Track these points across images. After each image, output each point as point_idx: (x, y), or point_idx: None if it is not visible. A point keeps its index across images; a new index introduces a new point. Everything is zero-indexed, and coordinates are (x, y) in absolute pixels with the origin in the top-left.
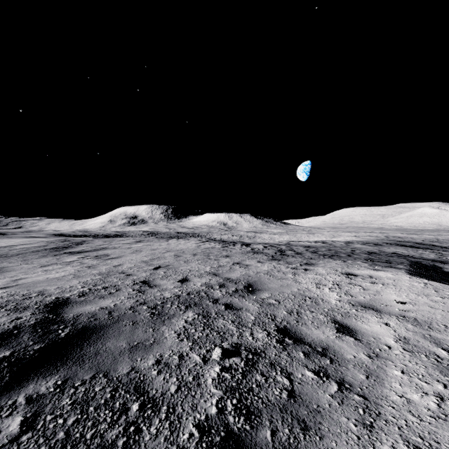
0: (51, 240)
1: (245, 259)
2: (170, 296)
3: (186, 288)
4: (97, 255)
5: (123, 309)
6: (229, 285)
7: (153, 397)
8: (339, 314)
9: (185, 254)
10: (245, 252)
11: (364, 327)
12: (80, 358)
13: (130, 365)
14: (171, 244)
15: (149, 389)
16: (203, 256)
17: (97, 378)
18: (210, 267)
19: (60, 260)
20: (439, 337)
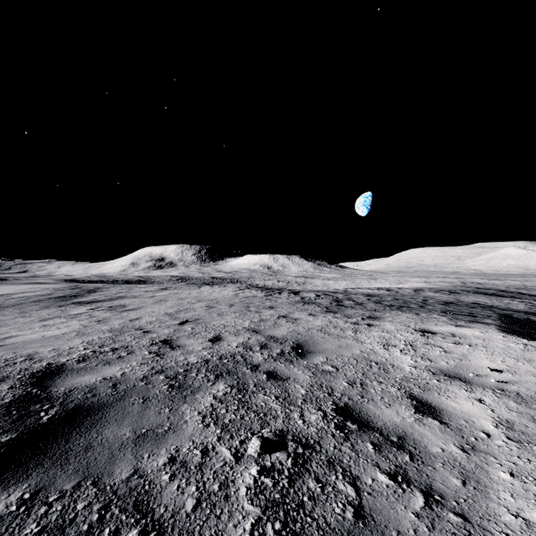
0: (59, 287)
1: (293, 312)
2: (196, 361)
3: (217, 350)
4: (112, 305)
5: (133, 379)
6: (272, 345)
7: (160, 519)
8: (417, 386)
9: (220, 304)
10: (294, 303)
11: (451, 404)
12: (63, 456)
13: (133, 465)
14: (203, 292)
15: (156, 506)
16: (241, 307)
17: (82, 488)
18: (249, 322)
19: (65, 312)
20: None
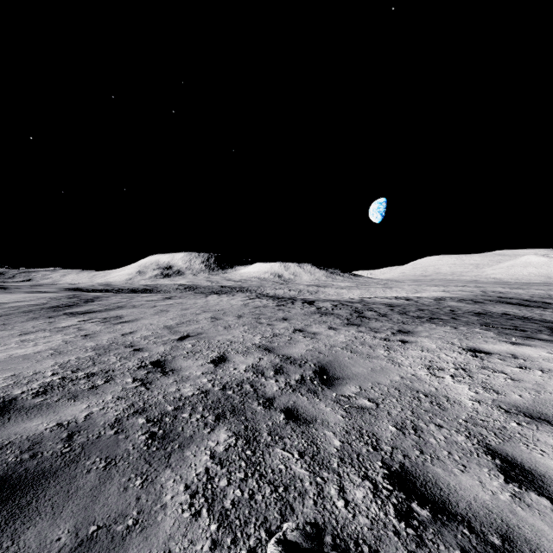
0: (56, 296)
1: (310, 324)
2: (191, 393)
3: (221, 376)
4: (107, 316)
5: (100, 425)
6: (289, 369)
7: None
8: (490, 432)
9: (227, 316)
10: (309, 314)
11: (552, 465)
12: None
13: None
14: (210, 301)
15: None
16: (251, 319)
17: None
18: (260, 337)
19: (53, 325)
20: None
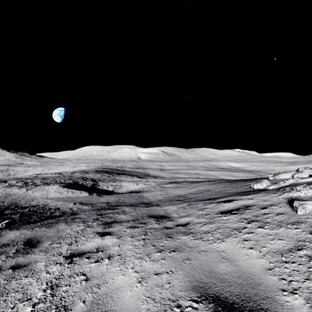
0: None
1: (6, 189)
2: None
3: None
4: None
5: None
6: (3, 197)
7: None
8: (34, 196)
9: None
10: (6, 186)
11: (38, 197)
12: None
13: None
14: None
15: None
16: None
17: None
18: None
19: None
20: (49, 195)
